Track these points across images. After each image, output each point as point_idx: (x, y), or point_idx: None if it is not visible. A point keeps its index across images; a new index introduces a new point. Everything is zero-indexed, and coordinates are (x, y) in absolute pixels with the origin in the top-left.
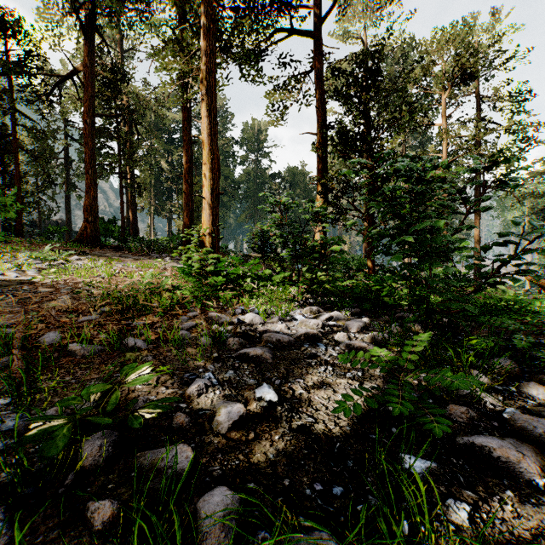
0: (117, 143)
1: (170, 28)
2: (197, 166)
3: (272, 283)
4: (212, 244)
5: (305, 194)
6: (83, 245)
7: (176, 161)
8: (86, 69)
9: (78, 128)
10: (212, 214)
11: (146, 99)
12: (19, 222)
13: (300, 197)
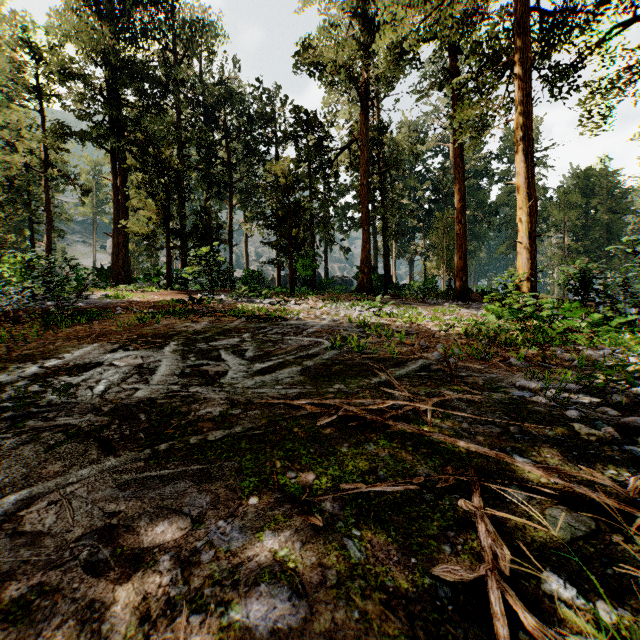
0: (381, 195)
1: (445, 68)
2: (447, 197)
3: (609, 329)
4: (531, 289)
5: (607, 204)
6: (363, 294)
7: (419, 196)
8: (362, 136)
9: (356, 191)
10: (530, 258)
11: (401, 142)
12: (313, 278)
13: (598, 210)
